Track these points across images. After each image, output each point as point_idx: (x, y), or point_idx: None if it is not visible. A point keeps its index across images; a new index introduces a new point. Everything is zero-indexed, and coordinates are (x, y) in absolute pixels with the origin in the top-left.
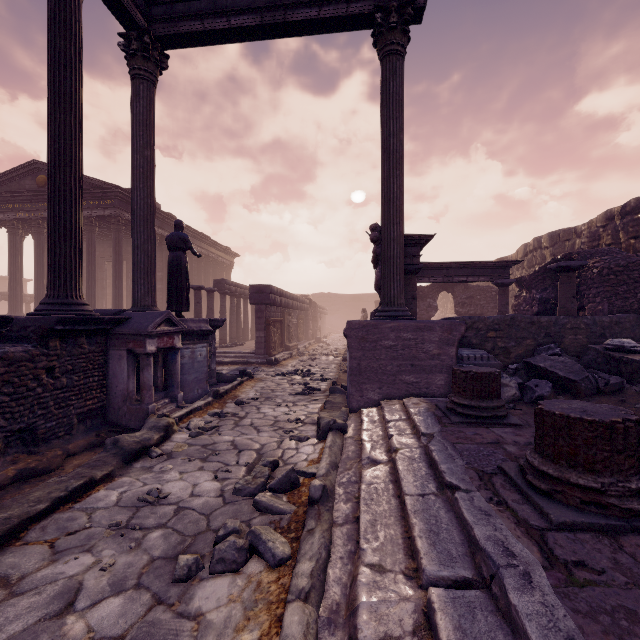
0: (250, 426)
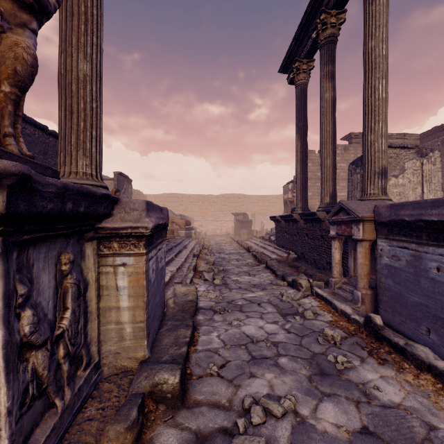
0: (257, 302)
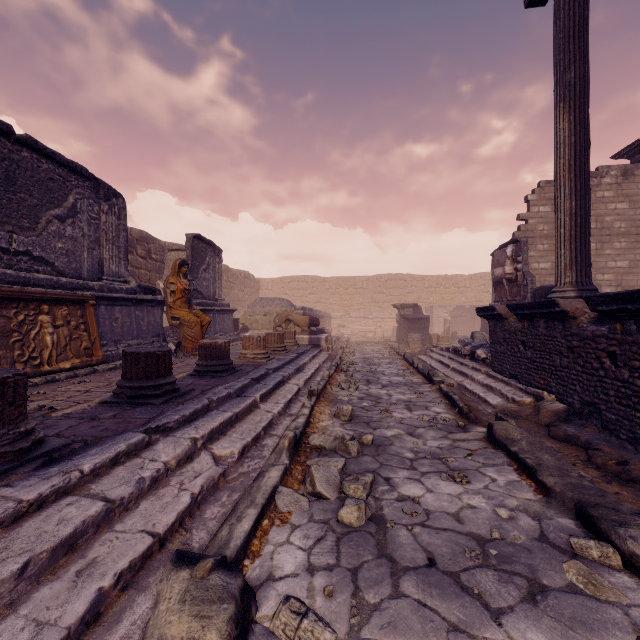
0: None
